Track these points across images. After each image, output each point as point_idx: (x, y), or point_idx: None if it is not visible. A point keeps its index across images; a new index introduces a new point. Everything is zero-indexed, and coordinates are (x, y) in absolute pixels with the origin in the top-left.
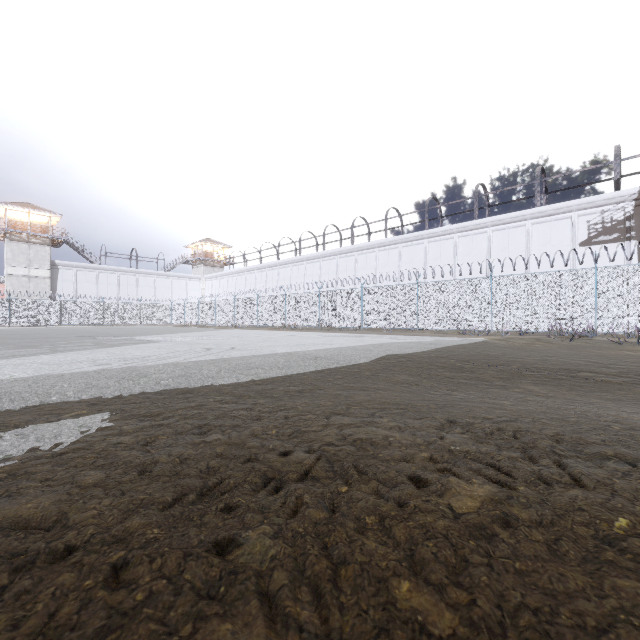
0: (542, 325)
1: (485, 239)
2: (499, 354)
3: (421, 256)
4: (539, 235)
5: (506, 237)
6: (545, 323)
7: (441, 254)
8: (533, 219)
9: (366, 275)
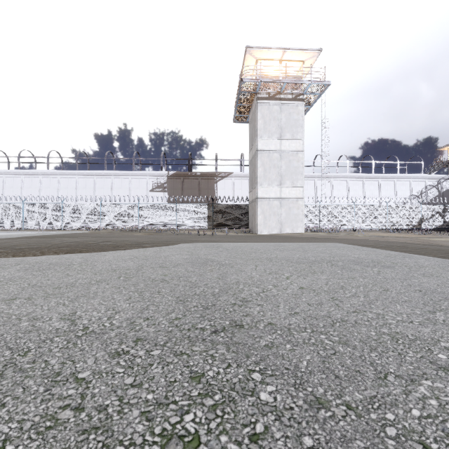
0: (121, 226)
1: (111, 181)
2: (72, 235)
3: (74, 185)
4: (135, 184)
5: (121, 182)
6: (122, 225)
7: (86, 186)
8: (132, 176)
9: (32, 192)
